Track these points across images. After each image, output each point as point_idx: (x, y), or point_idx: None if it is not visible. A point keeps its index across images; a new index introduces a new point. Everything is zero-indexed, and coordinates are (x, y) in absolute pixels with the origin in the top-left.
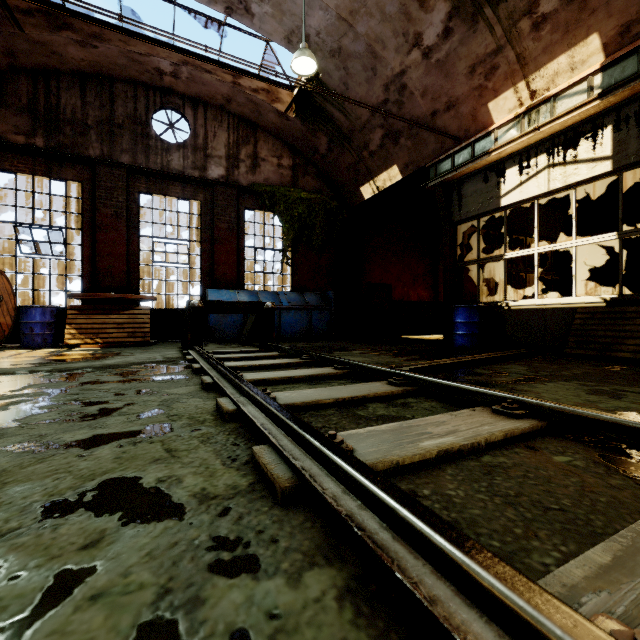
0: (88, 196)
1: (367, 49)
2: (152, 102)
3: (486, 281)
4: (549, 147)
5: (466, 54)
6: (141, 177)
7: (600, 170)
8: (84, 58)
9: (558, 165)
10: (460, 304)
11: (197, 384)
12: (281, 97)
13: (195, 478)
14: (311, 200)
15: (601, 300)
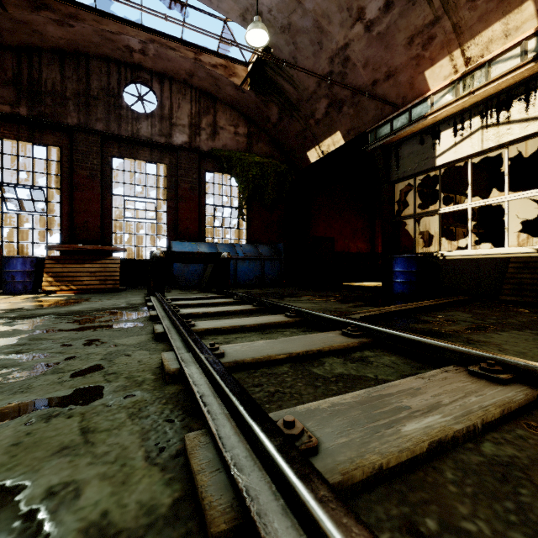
0: (66, 159)
1: (314, 24)
2: (123, 77)
3: (417, 235)
4: (482, 110)
5: (405, 26)
6: (114, 143)
7: (533, 129)
8: (62, 36)
9: (491, 126)
10: (397, 255)
11: (149, 333)
12: (237, 72)
13: (100, 488)
14: (264, 163)
15: (534, 250)
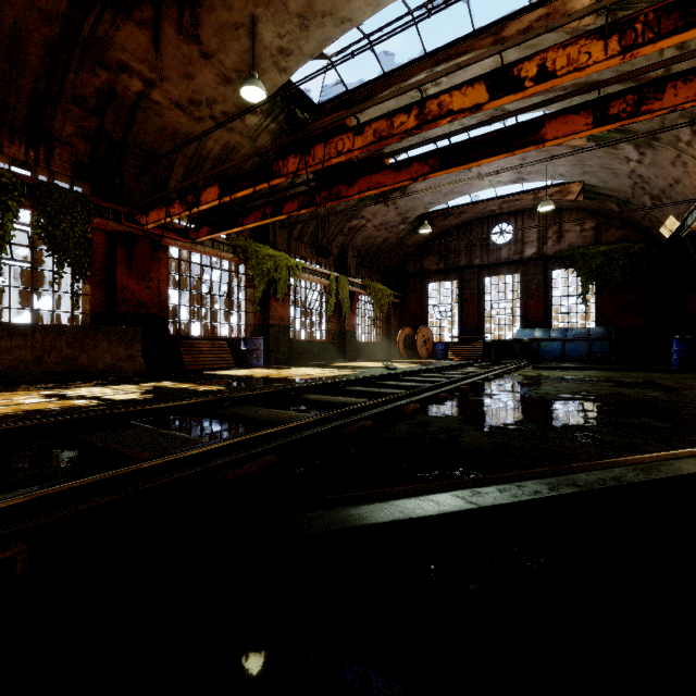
0: (460, 286)
1: (601, 168)
2: (491, 225)
3: None
4: None
5: (662, 159)
6: (485, 269)
7: None
8: (457, 222)
9: None
10: None
11: None
12: (571, 190)
13: None
14: (610, 251)
15: None
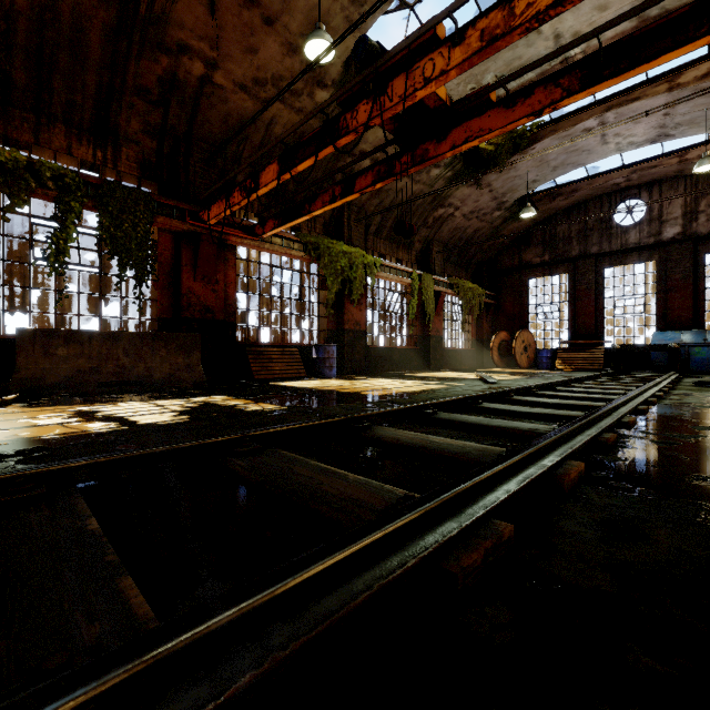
0: (571, 280)
1: None
2: (613, 203)
3: None
4: None
5: None
6: (605, 258)
7: None
8: (568, 203)
9: None
10: None
11: None
12: None
13: None
14: None
15: None
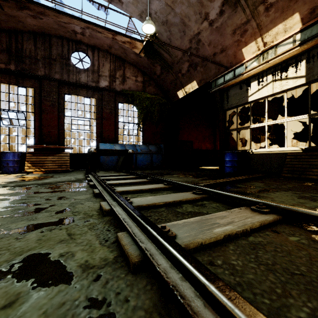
0: (38, 95)
1: (181, 21)
2: (71, 48)
3: (240, 139)
4: (273, 71)
5: (231, 24)
6: (65, 86)
7: (299, 83)
8: (35, 24)
9: (278, 80)
10: (227, 151)
11: (91, 193)
12: (137, 46)
13: (82, 253)
14: (152, 98)
15: (300, 149)
